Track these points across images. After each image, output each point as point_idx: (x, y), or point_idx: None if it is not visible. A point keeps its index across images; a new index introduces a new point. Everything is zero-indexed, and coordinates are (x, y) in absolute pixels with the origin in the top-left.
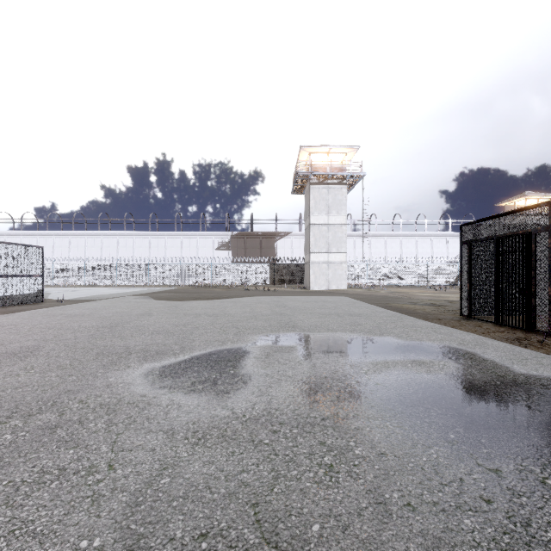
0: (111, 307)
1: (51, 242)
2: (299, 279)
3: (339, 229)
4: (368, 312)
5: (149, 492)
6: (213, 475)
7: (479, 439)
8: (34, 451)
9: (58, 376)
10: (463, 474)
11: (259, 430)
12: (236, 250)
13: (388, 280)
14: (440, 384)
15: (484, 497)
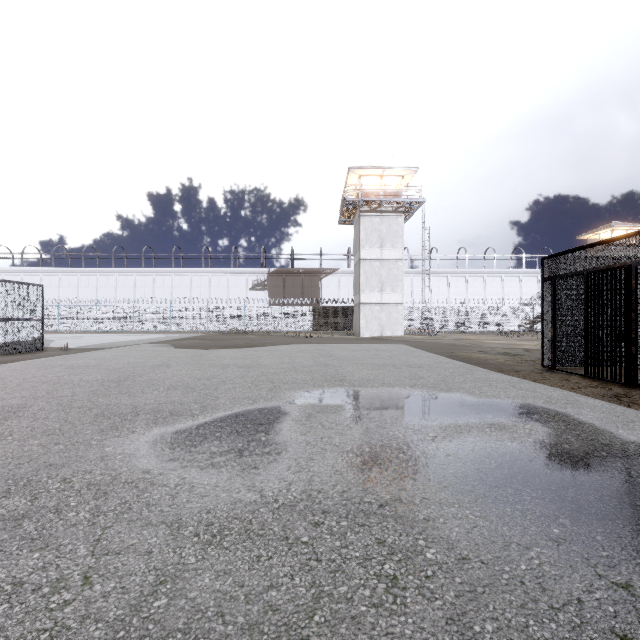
0: (123, 357)
1: (57, 280)
2: (347, 324)
3: (394, 265)
4: (431, 362)
5: (135, 621)
6: (229, 593)
7: (593, 535)
8: None
9: (40, 445)
10: (581, 592)
11: (295, 521)
12: (273, 289)
13: (452, 325)
14: (529, 455)
15: (617, 630)
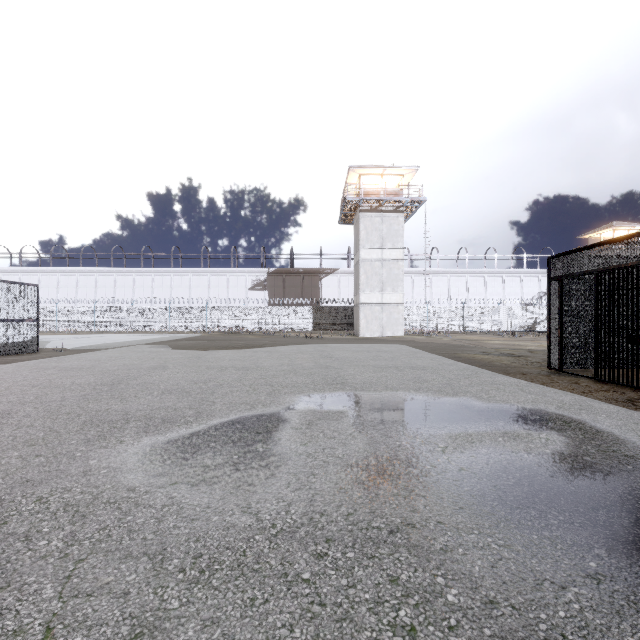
0: (119, 358)
1: (55, 280)
2: (347, 324)
3: (395, 265)
4: (434, 364)
5: None
6: None
7: (636, 571)
8: None
9: (20, 457)
10: None
11: (295, 552)
12: (273, 289)
13: (453, 325)
14: (549, 469)
15: None
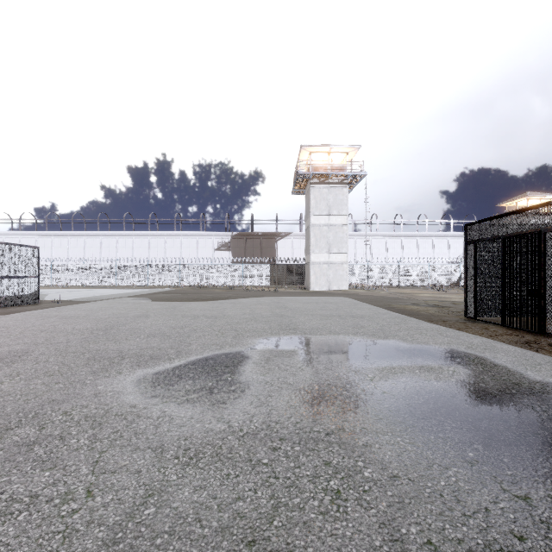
0: (108, 309)
1: (49, 242)
2: (299, 279)
3: (340, 229)
4: (371, 313)
5: (130, 525)
6: (205, 504)
7: (501, 458)
8: (6, 473)
9: (43, 384)
10: (488, 503)
11: (257, 447)
12: (236, 250)
13: (389, 280)
14: (451, 393)
15: (515, 532)
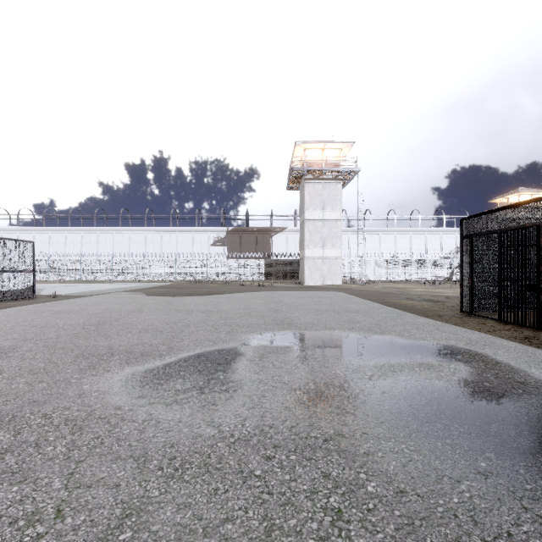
0: (102, 303)
1: (47, 237)
2: (294, 274)
3: (334, 224)
4: (366, 308)
5: None
6: (189, 527)
7: (516, 469)
8: None
9: (26, 383)
10: (509, 525)
11: (249, 455)
12: (231, 245)
13: (383, 275)
14: (455, 393)
15: None
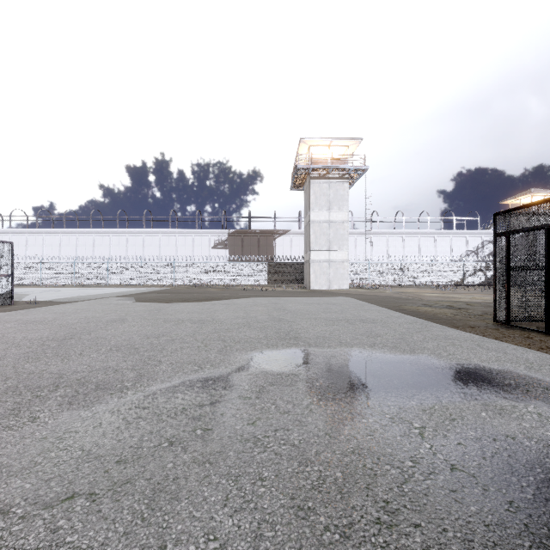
0: (83, 311)
1: (41, 240)
2: (298, 278)
3: (341, 226)
4: (382, 317)
5: None
6: None
7: None
8: None
9: None
10: None
11: None
12: (233, 248)
13: (391, 279)
14: None
15: None
